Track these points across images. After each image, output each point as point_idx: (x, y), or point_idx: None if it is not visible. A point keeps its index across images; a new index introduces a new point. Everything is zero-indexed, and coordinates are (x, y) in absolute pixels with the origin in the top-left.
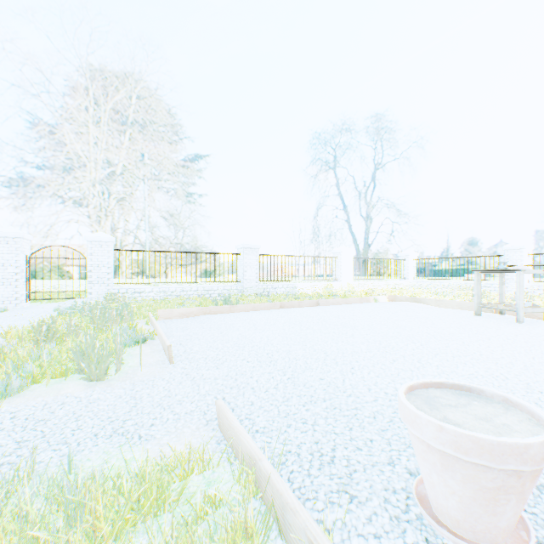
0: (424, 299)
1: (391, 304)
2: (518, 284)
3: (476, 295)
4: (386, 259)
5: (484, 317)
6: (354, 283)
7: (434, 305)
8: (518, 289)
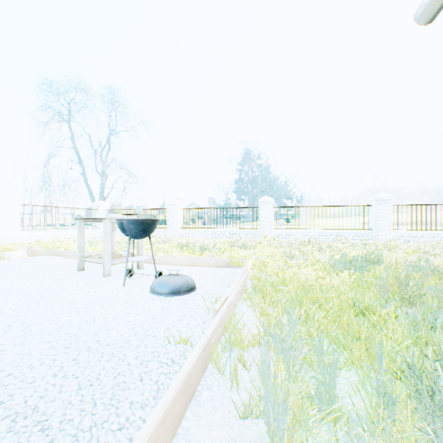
0: (65, 251)
1: (3, 264)
2: (105, 234)
3: (79, 247)
4: (75, 208)
5: (85, 272)
6: (24, 234)
7: (74, 257)
8: (105, 239)
